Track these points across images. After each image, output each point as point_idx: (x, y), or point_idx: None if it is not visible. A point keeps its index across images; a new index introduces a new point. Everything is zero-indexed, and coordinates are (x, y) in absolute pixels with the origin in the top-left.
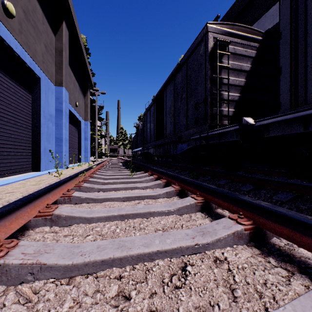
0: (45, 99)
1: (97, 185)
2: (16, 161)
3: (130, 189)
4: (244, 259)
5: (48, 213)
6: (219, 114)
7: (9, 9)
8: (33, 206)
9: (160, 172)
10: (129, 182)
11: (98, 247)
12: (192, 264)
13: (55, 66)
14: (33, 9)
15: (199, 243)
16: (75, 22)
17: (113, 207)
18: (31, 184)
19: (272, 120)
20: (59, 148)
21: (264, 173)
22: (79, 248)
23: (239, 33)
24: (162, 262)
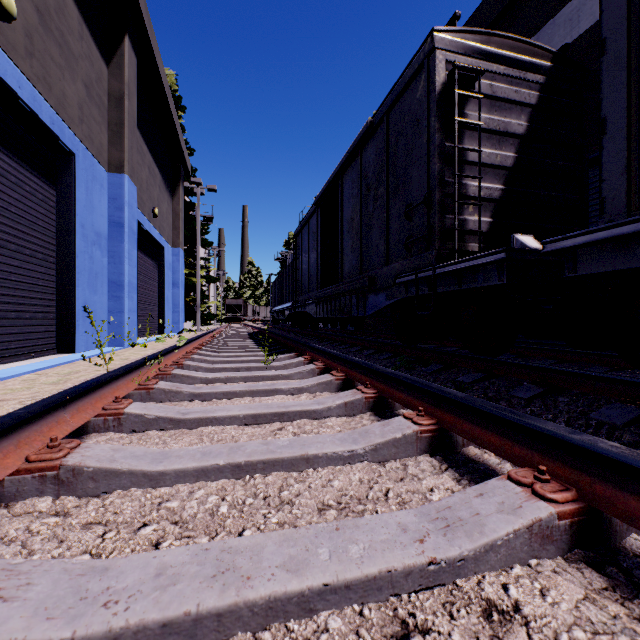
0: (86, 200)
1: (188, 387)
2: (21, 331)
3: (264, 394)
4: (571, 609)
5: (50, 464)
6: (459, 228)
7: (1, 1)
8: (14, 445)
9: (329, 356)
10: (263, 377)
11: (159, 575)
12: (425, 628)
13: (109, 129)
14: (58, 6)
15: (439, 557)
16: (152, 39)
17: (219, 440)
18: (49, 382)
19: (584, 239)
20: (116, 304)
21: (557, 357)
22: (105, 579)
23: (502, 53)
24: (338, 619)
